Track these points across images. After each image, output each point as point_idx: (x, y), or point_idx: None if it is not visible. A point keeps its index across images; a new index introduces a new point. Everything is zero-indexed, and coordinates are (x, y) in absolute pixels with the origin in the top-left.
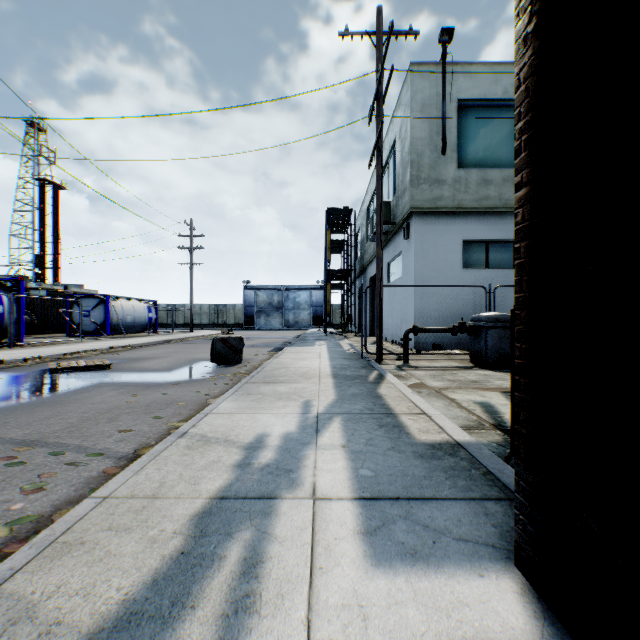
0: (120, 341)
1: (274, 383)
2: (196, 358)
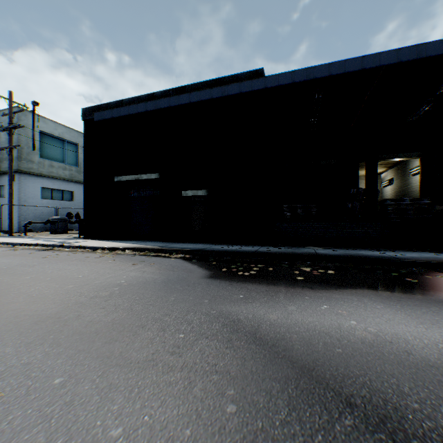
0: None
1: None
2: None
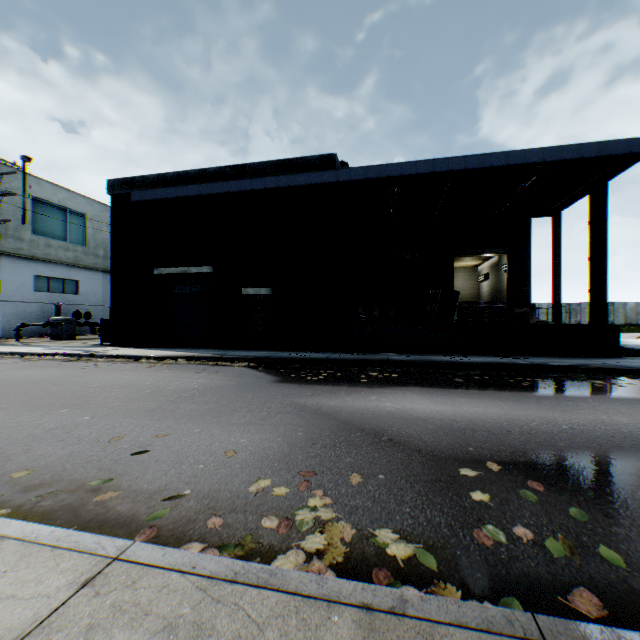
0: None
1: None
2: None
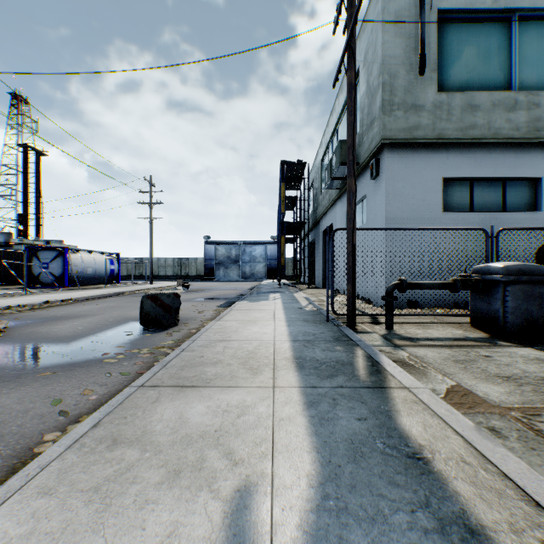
0: (67, 294)
1: (191, 388)
2: (129, 317)
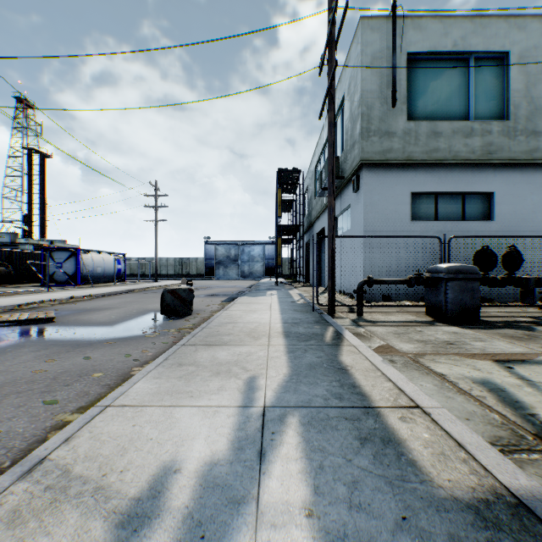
0: (85, 291)
1: (216, 345)
2: (148, 309)
